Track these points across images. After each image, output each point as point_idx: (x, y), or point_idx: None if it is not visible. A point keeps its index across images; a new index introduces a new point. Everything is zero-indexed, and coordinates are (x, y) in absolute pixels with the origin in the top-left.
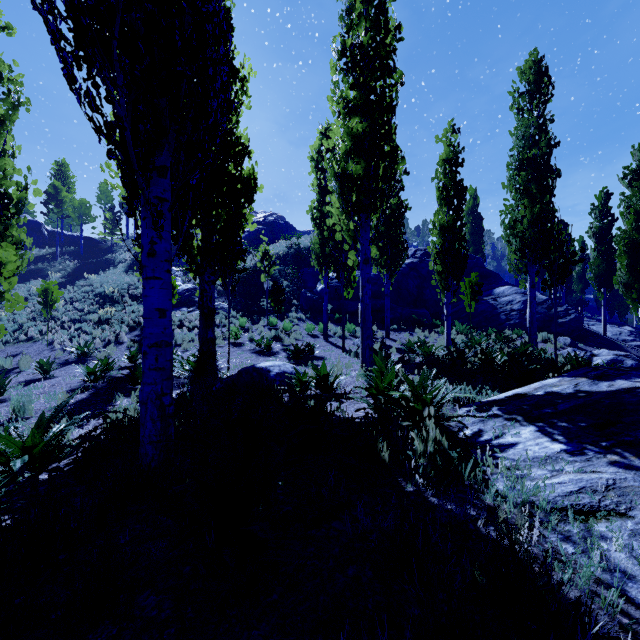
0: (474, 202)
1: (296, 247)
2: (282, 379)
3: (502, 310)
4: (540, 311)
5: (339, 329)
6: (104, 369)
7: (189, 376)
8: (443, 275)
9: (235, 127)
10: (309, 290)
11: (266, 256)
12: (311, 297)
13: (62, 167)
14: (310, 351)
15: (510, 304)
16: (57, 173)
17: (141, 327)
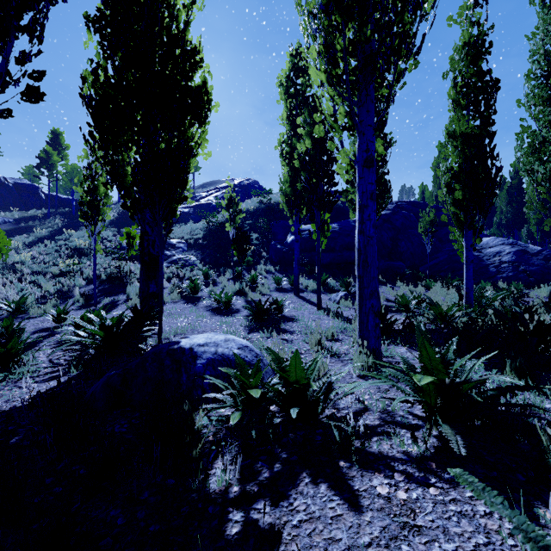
0: (443, 157)
1: (267, 202)
2: (216, 373)
3: (490, 262)
4: (536, 263)
5: (311, 282)
6: (0, 334)
7: (79, 355)
8: (465, 204)
9: (184, 30)
10: (279, 242)
11: (231, 202)
12: (281, 249)
13: (56, 135)
14: (277, 309)
15: (498, 255)
16: (52, 141)
17: (100, 280)
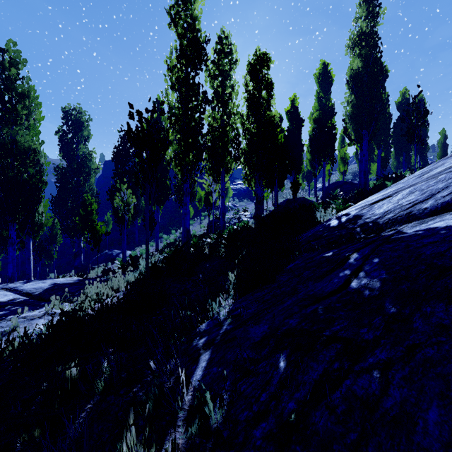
0: None
1: None
2: None
3: None
4: None
5: None
6: None
7: None
8: None
9: None
10: None
11: None
12: None
13: None
14: None
15: None
16: None
17: None
